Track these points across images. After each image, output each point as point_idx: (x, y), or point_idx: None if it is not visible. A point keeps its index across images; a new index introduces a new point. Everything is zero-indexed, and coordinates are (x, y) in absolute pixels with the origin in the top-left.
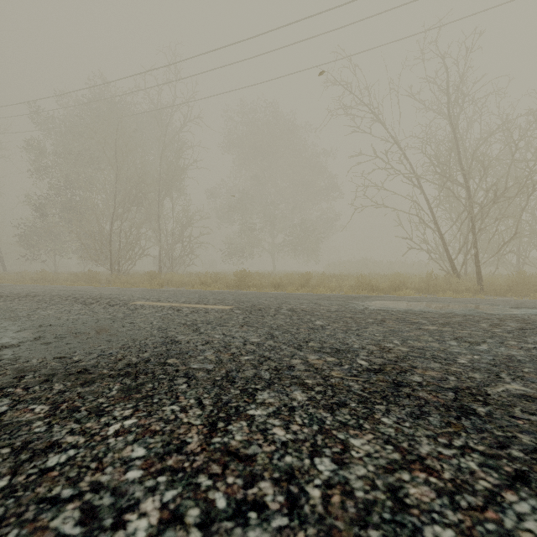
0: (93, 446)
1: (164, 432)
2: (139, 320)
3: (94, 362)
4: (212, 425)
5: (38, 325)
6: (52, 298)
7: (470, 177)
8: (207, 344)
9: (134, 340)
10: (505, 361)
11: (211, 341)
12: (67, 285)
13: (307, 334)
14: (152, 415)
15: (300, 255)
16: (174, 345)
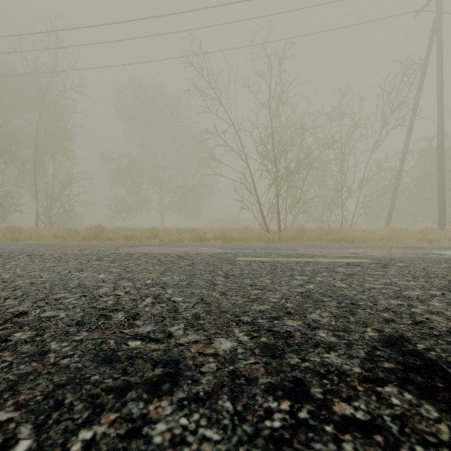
0: None
1: None
2: None
3: None
4: None
5: None
6: None
7: (277, 157)
8: None
9: None
10: (54, 280)
11: None
12: None
13: None
14: None
15: (187, 214)
16: None
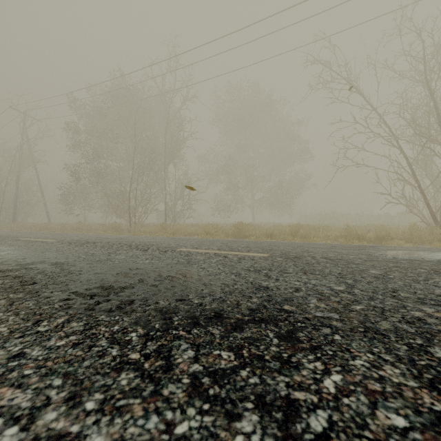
0: (336, 408)
1: (391, 394)
2: (205, 266)
3: (217, 306)
4: (436, 389)
5: (128, 269)
6: (109, 244)
7: None
8: (299, 291)
9: (226, 284)
10: None
11: (298, 288)
12: (101, 234)
13: (381, 283)
14: (350, 371)
15: (275, 209)
16: (268, 291)
